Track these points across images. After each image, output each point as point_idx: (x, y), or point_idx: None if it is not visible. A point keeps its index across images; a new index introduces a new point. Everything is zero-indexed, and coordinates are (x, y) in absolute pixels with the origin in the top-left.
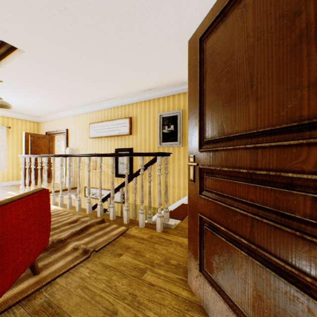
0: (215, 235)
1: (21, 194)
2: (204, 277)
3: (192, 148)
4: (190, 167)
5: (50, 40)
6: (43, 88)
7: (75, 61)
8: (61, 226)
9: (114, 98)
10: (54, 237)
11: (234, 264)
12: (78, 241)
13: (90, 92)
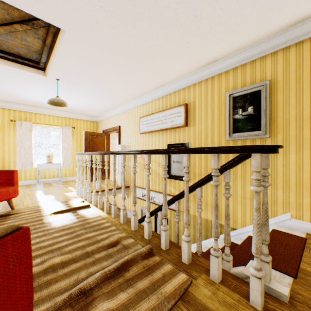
0: None
1: None
2: None
3: None
4: None
5: (85, 0)
6: (94, 82)
7: (118, 31)
8: (95, 250)
9: (166, 83)
10: (80, 277)
11: None
12: (108, 299)
13: (139, 79)
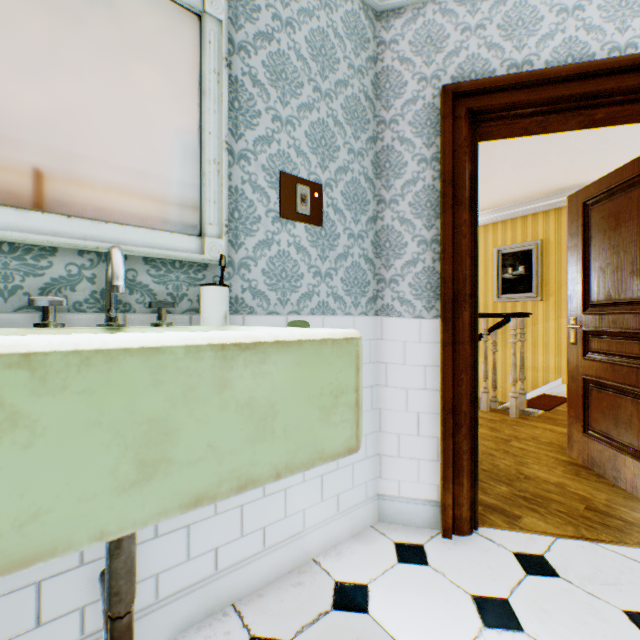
0: (601, 391)
1: None
2: (588, 435)
3: (572, 310)
4: (570, 330)
5: None
6: None
7: None
8: None
9: None
10: None
11: (620, 410)
12: None
13: None
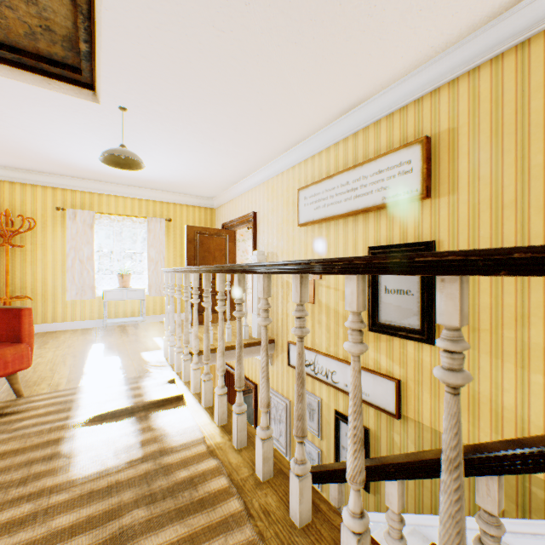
0: None
1: None
2: None
3: None
4: None
5: None
6: (197, 108)
7: None
8: None
9: (367, 96)
10: None
11: None
12: None
13: (300, 89)
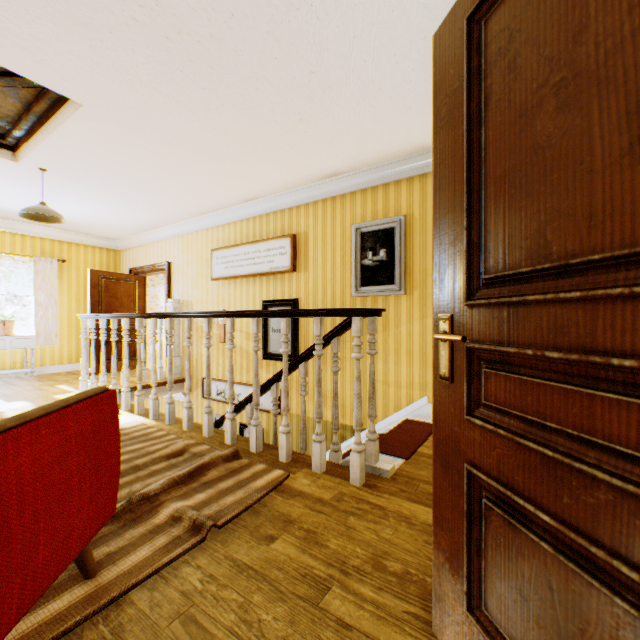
0: (519, 529)
1: (49, 405)
2: (483, 632)
3: (445, 297)
4: (441, 345)
5: (129, 76)
6: (122, 181)
7: (181, 119)
8: (150, 462)
9: (261, 196)
10: (135, 489)
11: (587, 628)
12: (182, 500)
13: (212, 185)
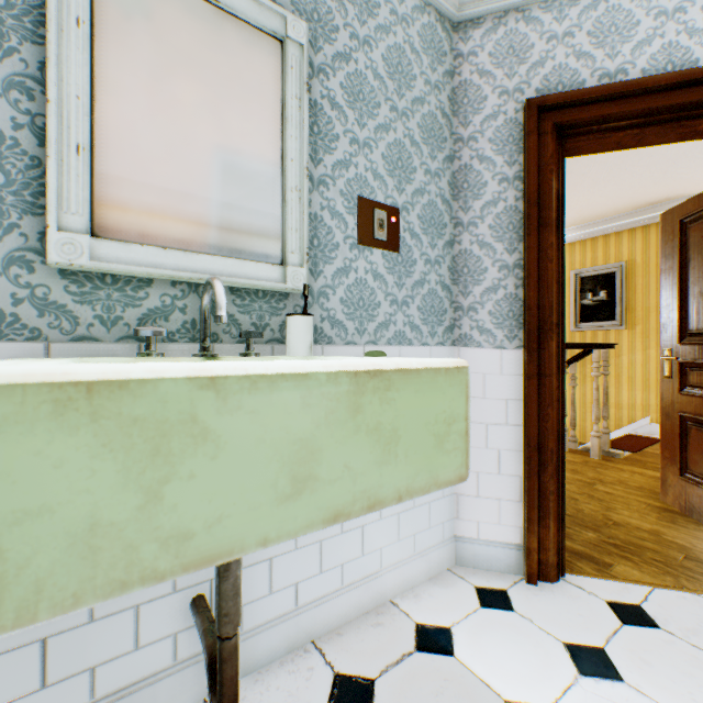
0: (701, 430)
1: None
2: (686, 479)
3: (667, 340)
4: (664, 362)
5: None
6: None
7: None
8: None
9: None
10: None
11: None
12: None
13: None
